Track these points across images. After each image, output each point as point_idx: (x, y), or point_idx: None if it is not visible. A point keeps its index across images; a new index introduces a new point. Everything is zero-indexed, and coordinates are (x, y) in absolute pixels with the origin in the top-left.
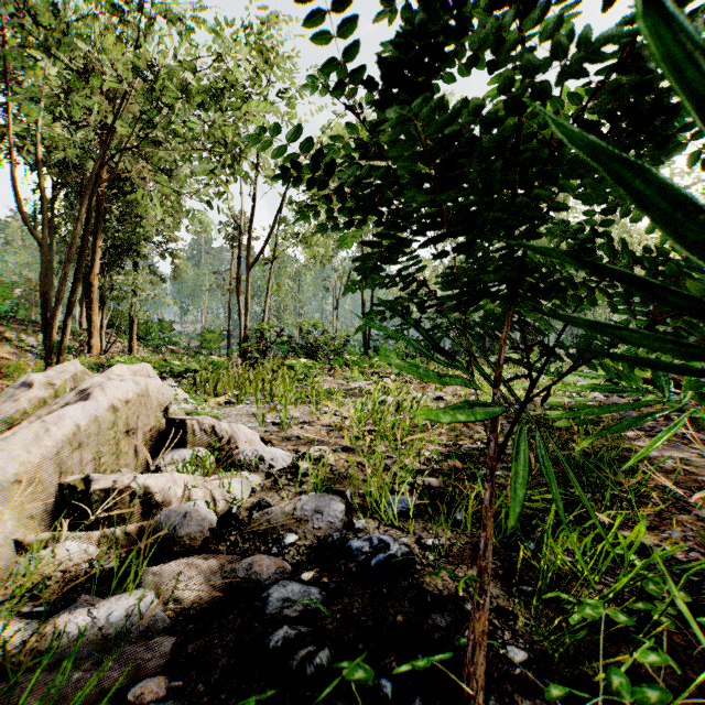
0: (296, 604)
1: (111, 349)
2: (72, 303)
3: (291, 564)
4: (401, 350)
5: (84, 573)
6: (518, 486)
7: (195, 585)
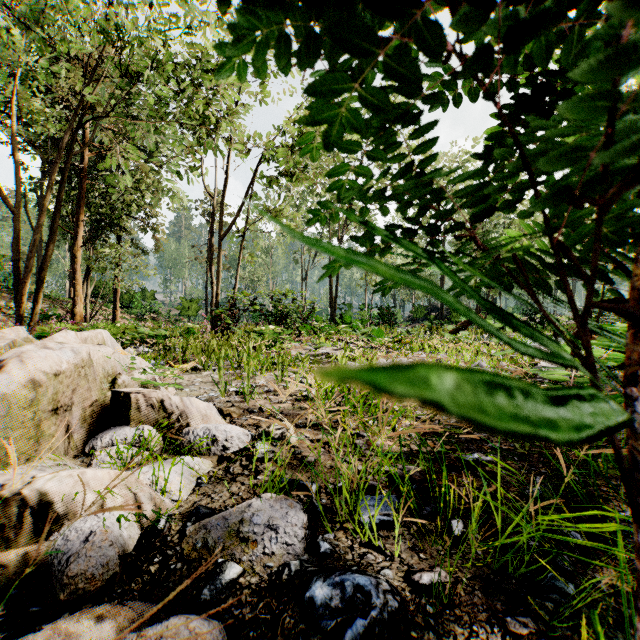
0: None
1: (96, 317)
2: (44, 270)
3: (225, 626)
4: (365, 318)
5: None
6: None
7: None
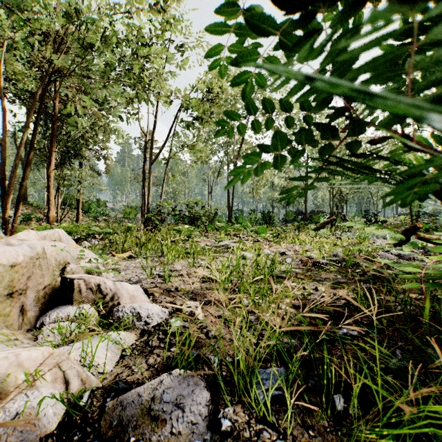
0: None
1: (65, 219)
2: (23, 186)
3: None
4: (253, 219)
5: None
6: None
7: None
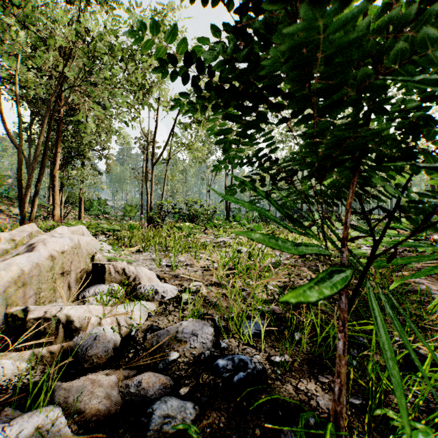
0: (174, 419)
1: (67, 217)
2: (38, 187)
3: (172, 379)
4: (249, 217)
5: (13, 386)
6: (387, 350)
7: (97, 398)
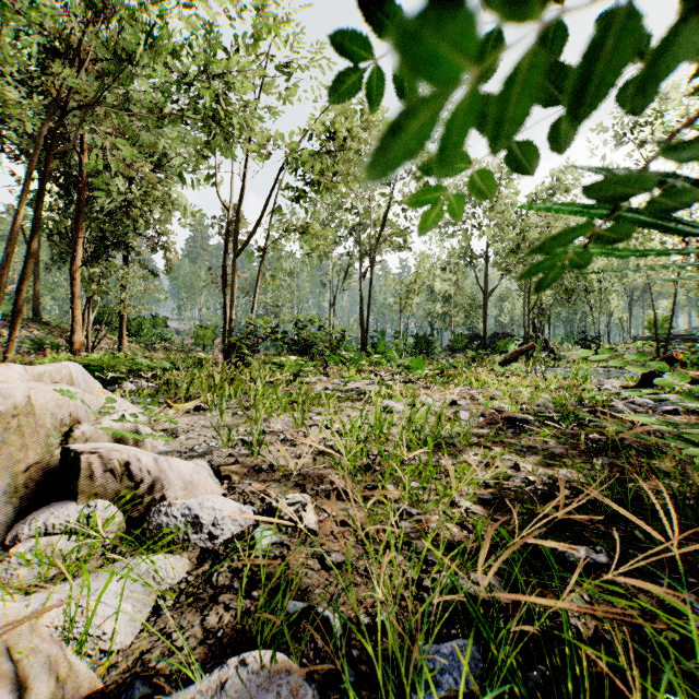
0: None
1: (100, 346)
2: (23, 291)
3: None
4: (400, 347)
5: None
6: None
7: None
